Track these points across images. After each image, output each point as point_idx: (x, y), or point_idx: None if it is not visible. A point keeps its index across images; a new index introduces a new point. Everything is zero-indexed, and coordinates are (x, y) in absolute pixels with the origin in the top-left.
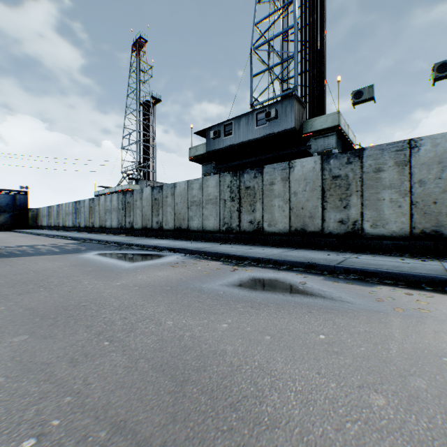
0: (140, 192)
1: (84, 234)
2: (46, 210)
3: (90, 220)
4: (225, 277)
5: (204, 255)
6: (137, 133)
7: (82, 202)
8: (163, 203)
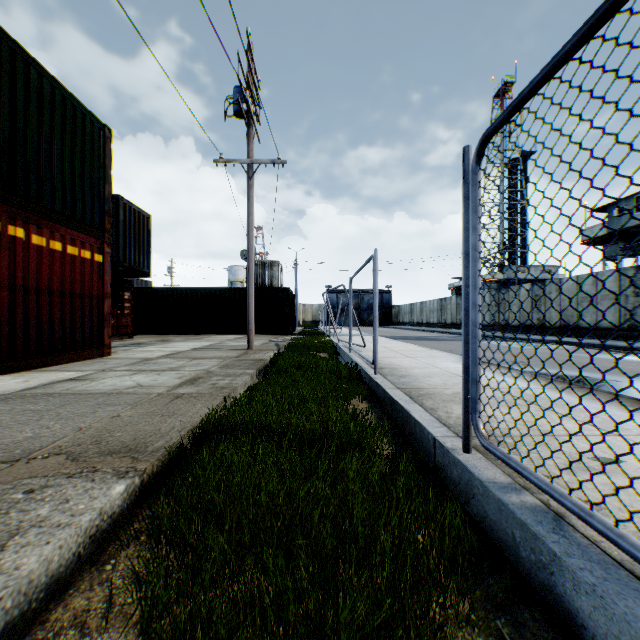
0: (516, 288)
1: (454, 330)
2: (407, 307)
3: (457, 317)
4: (601, 354)
5: (591, 347)
6: (501, 207)
7: (448, 299)
8: (544, 299)
